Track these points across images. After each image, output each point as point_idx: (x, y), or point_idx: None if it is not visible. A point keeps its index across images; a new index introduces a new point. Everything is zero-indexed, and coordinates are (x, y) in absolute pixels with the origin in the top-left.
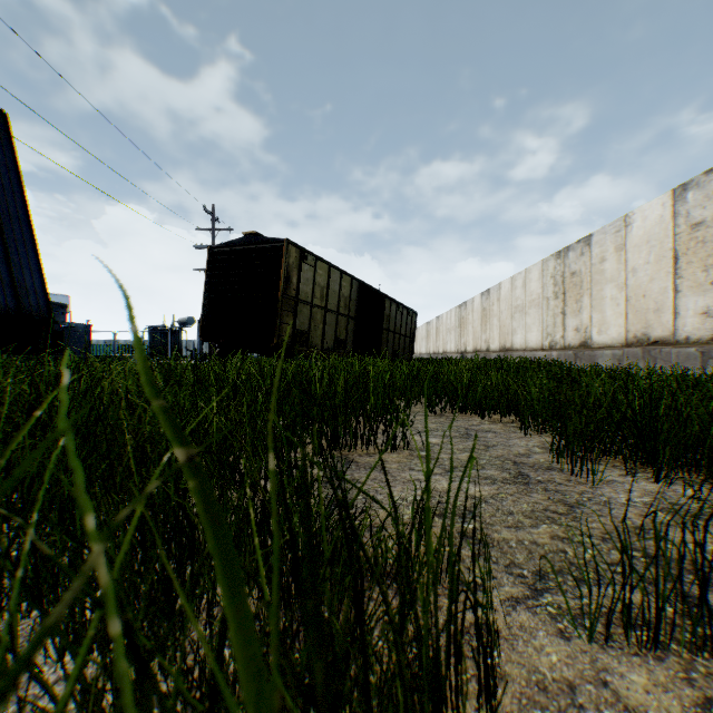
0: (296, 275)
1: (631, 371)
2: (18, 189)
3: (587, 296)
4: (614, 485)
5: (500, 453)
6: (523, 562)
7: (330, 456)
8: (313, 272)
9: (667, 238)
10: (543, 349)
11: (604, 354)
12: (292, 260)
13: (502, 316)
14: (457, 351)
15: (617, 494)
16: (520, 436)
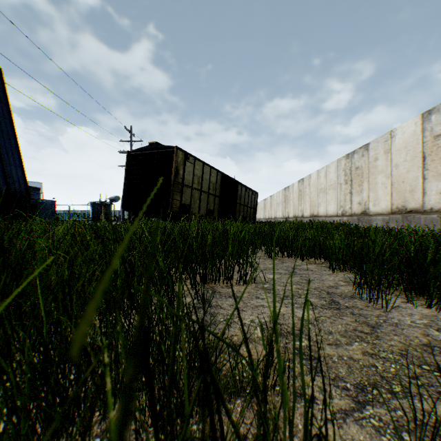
0: (182, 169)
1: (399, 230)
2: (8, 116)
3: (366, 182)
4: (399, 309)
5: (317, 286)
6: (345, 375)
7: (201, 289)
8: (193, 167)
9: (418, 145)
10: (337, 215)
11: (377, 219)
12: (179, 159)
13: (312, 195)
14: (283, 217)
15: (403, 317)
16: (329, 273)
